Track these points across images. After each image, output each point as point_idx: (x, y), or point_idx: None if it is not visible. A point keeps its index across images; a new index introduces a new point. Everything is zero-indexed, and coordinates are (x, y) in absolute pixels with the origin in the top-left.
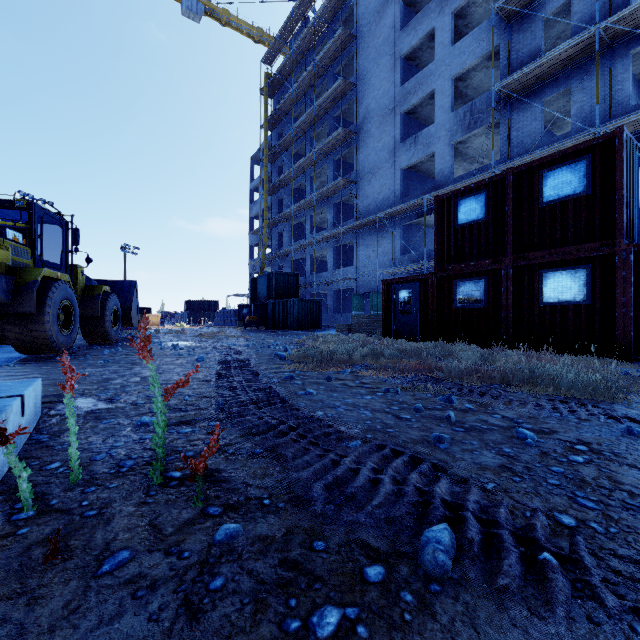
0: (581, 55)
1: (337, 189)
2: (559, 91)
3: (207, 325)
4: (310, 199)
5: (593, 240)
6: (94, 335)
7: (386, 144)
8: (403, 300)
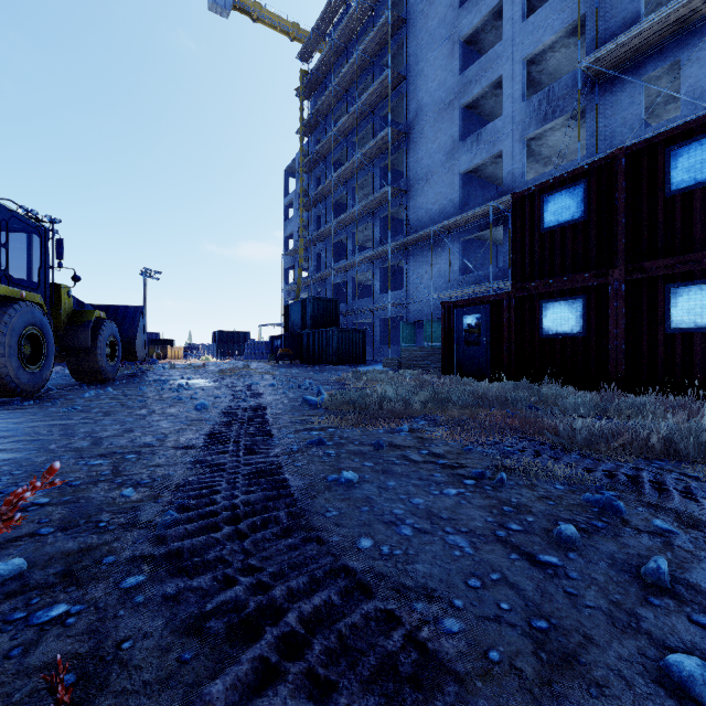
0: (696, 16)
1: (384, 200)
2: (665, 65)
3: (236, 359)
4: (352, 213)
5: None
6: (84, 372)
7: (442, 145)
8: (469, 328)
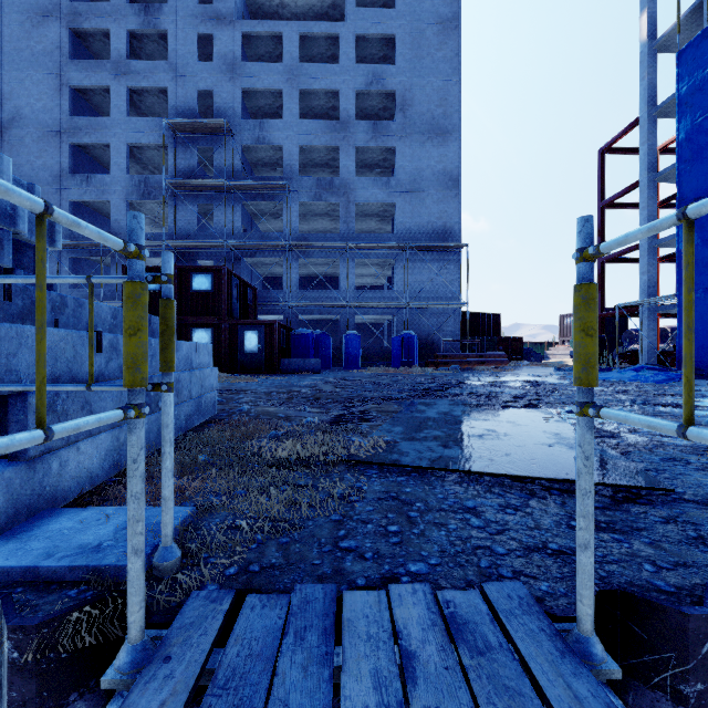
0: (219, 189)
1: None
2: (208, 203)
3: None
4: None
5: (215, 315)
6: None
7: (49, 165)
8: None
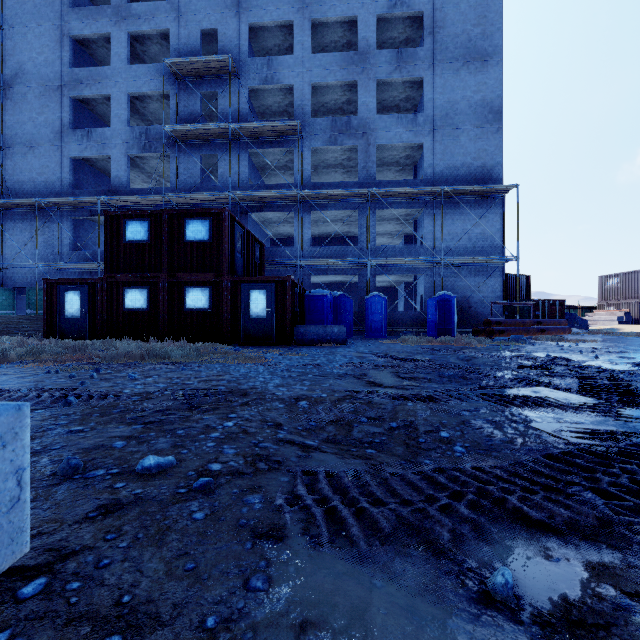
0: (223, 136)
1: None
2: (211, 153)
3: None
4: None
5: (213, 271)
6: None
7: (50, 121)
8: (71, 301)
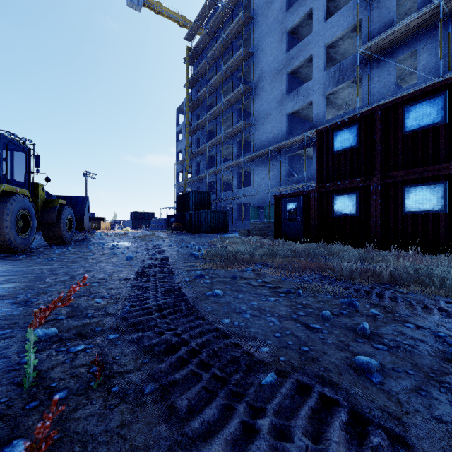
0: (426, 23)
1: (239, 130)
2: (408, 52)
3: (145, 229)
4: (219, 137)
5: (450, 160)
6: (52, 237)
7: (275, 96)
8: (290, 210)
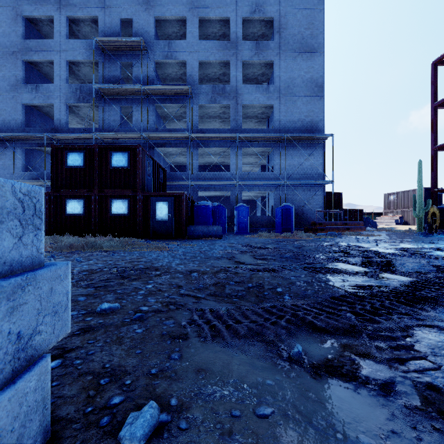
0: (137, 94)
1: None
2: (128, 105)
3: None
4: None
5: (131, 188)
6: None
7: (7, 77)
8: None
